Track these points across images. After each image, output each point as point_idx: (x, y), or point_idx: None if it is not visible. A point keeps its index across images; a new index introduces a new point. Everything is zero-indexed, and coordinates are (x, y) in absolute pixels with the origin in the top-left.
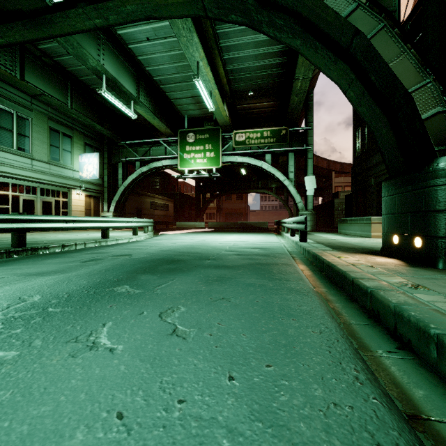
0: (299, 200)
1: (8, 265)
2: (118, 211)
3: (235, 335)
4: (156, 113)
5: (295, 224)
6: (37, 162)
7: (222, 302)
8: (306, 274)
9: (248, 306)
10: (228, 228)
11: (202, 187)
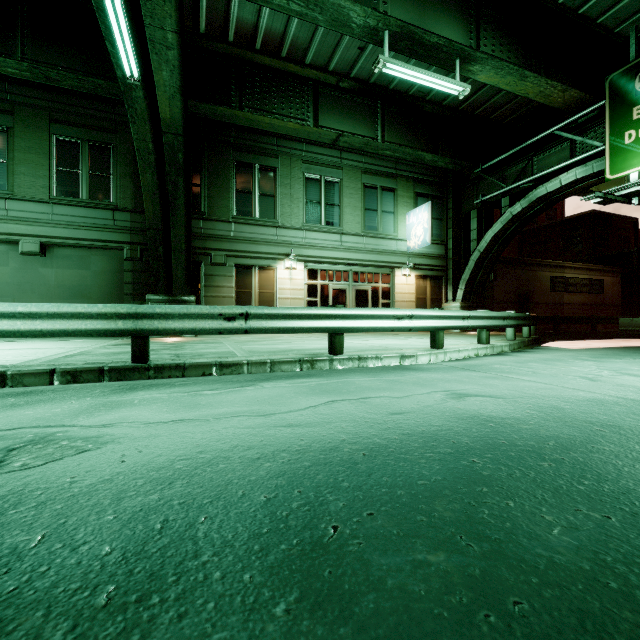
0: None
1: None
2: (472, 299)
3: None
4: (531, 66)
5: None
6: (347, 236)
7: None
8: None
9: None
10: None
11: None
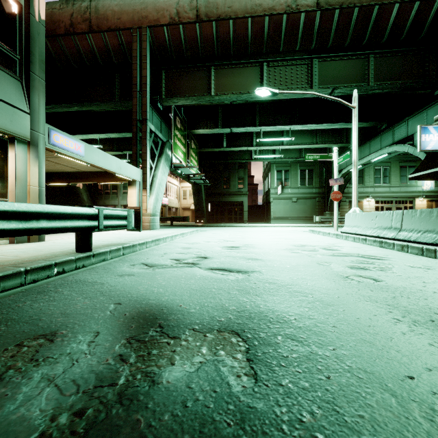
0: None
1: None
2: None
3: None
4: None
5: None
6: (392, 187)
7: None
8: None
9: None
10: None
11: None
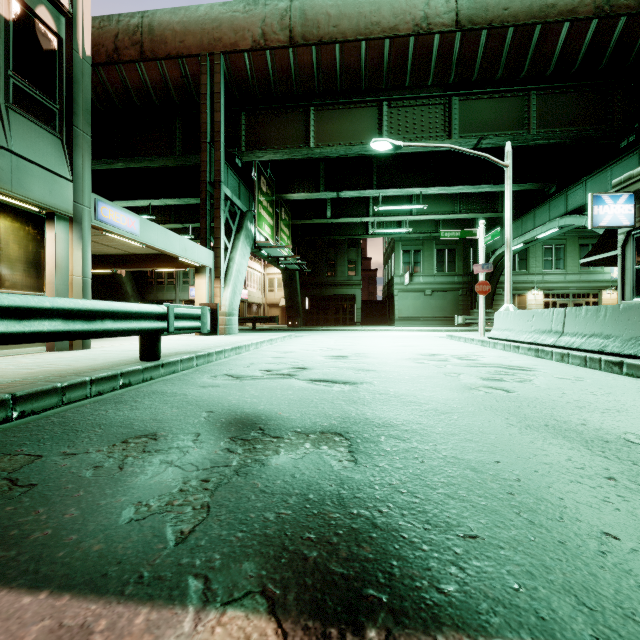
0: None
1: None
2: None
3: None
4: None
5: None
6: (568, 275)
7: None
8: None
9: None
10: None
11: None
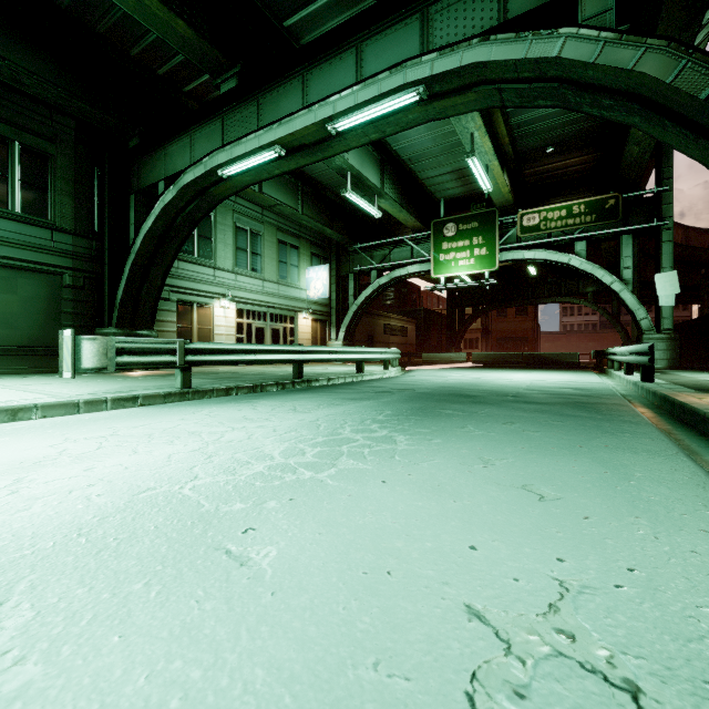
0: (642, 315)
1: (314, 392)
2: (348, 339)
3: (575, 436)
4: (402, 204)
5: (634, 355)
6: (267, 282)
7: (552, 423)
8: (648, 415)
9: (579, 426)
10: (505, 363)
11: (458, 298)
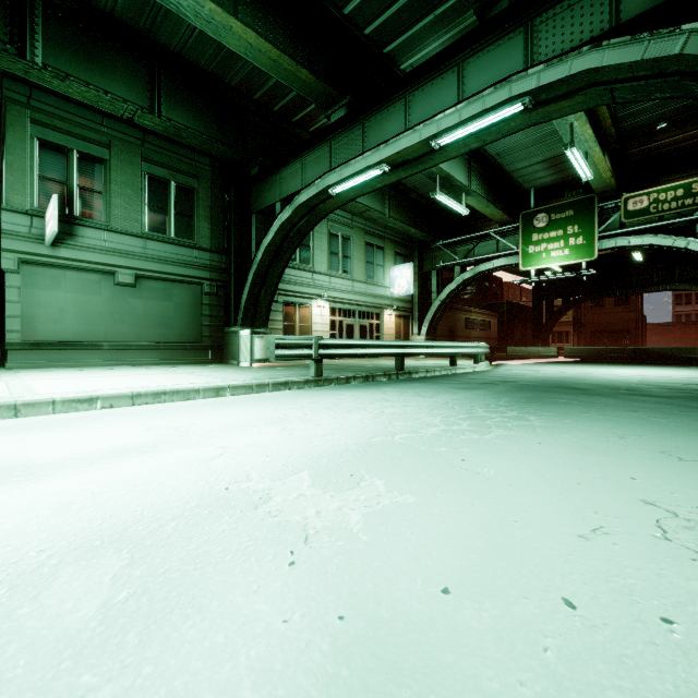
0: None
1: (422, 382)
2: (431, 333)
3: None
4: (489, 198)
5: None
6: (356, 283)
7: (678, 413)
8: None
9: None
10: (604, 358)
11: (546, 289)
